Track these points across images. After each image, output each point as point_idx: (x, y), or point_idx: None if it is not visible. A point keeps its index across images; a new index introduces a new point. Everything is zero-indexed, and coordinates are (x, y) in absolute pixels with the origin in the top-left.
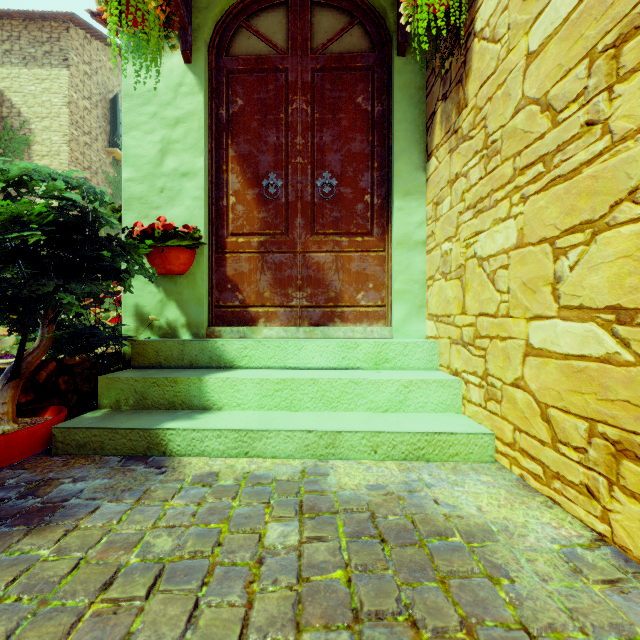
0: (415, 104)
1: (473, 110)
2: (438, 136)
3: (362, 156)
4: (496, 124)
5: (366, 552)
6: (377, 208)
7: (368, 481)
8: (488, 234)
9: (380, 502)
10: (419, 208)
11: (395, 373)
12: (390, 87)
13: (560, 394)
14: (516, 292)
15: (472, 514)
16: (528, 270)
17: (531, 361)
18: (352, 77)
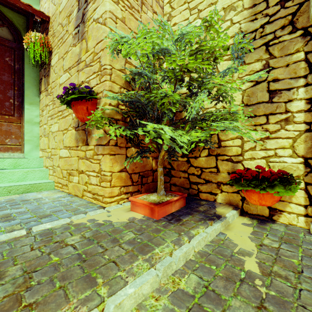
0: (35, 71)
1: (51, 87)
2: (43, 88)
3: (9, 83)
4: (55, 96)
5: (0, 207)
6: (17, 106)
7: (5, 199)
8: (54, 126)
9: (8, 201)
10: (37, 110)
11: (23, 169)
12: (23, 60)
13: (64, 166)
14: (58, 142)
15: (39, 197)
16: (60, 137)
17: (60, 160)
18: (3, 48)
